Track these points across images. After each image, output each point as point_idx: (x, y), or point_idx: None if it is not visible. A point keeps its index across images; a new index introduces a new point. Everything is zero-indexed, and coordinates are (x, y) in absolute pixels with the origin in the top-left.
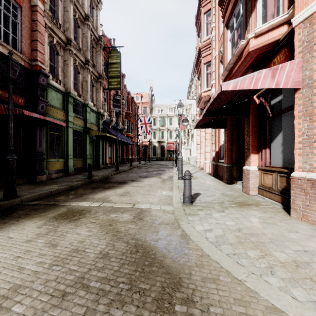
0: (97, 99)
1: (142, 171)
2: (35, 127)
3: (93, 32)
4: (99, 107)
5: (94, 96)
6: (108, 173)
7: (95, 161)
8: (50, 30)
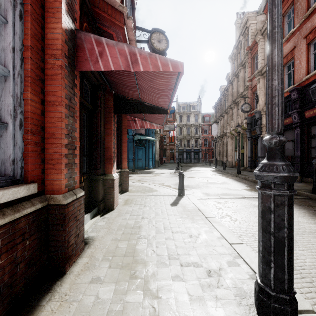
0: None
1: None
2: None
3: None
4: None
5: None
6: None
7: None
8: None
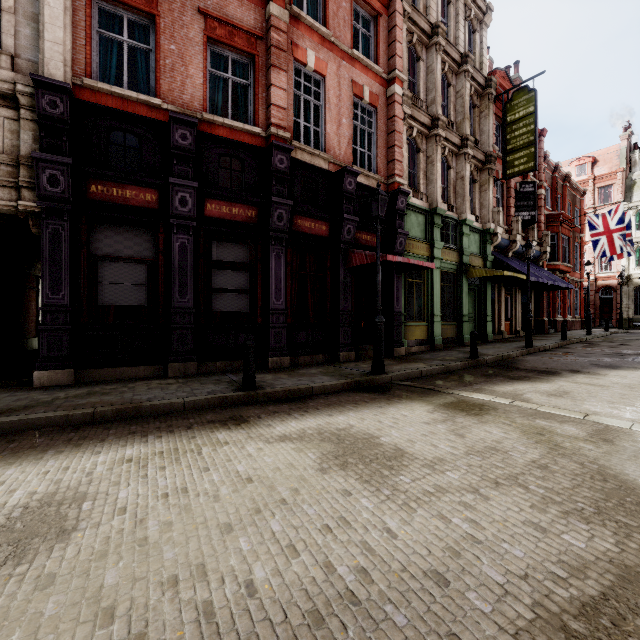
0: (482, 206)
1: (600, 352)
2: (392, 274)
3: (474, 79)
4: (486, 221)
5: (475, 200)
6: (508, 351)
7: (477, 326)
8: (409, 119)
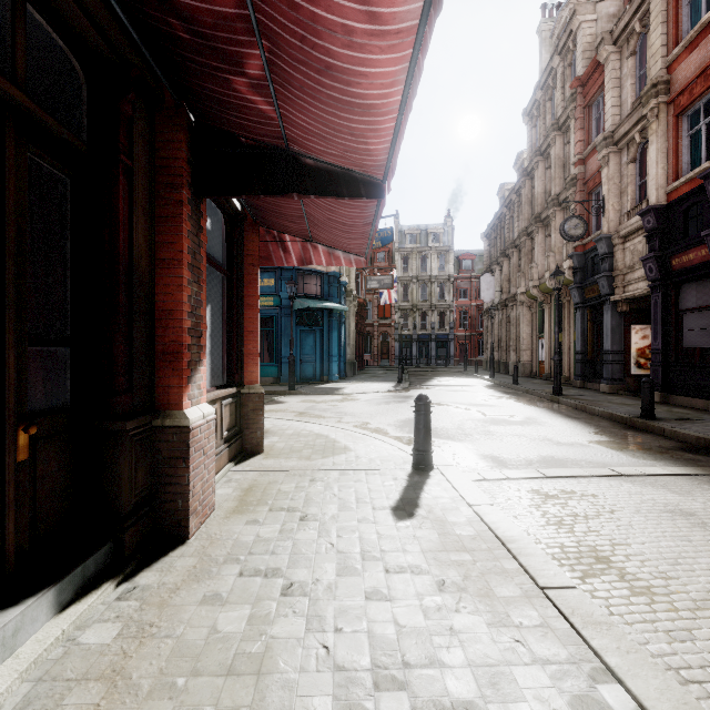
0: None
1: None
2: None
3: None
4: None
5: None
6: None
7: None
8: None
